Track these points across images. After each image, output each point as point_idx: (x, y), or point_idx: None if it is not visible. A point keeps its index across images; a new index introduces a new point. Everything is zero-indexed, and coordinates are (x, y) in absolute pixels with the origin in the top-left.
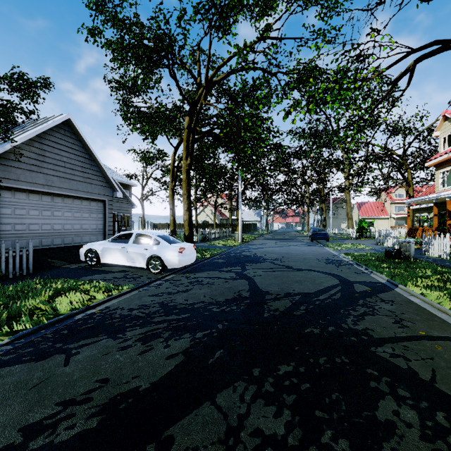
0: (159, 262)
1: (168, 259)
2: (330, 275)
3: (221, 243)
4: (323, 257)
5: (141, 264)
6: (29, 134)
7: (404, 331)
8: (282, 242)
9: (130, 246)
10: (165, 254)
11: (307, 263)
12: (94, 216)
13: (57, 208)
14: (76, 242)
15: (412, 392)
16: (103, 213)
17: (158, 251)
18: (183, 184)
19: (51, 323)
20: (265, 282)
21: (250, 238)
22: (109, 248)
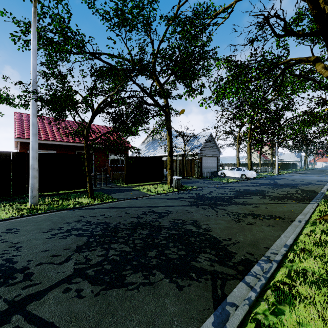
0: (245, 176)
1: (247, 175)
2: (308, 182)
3: (265, 174)
4: (318, 180)
5: (239, 176)
6: (205, 141)
7: (306, 187)
8: (306, 174)
9: (235, 171)
10: (246, 174)
11: (304, 180)
12: (215, 162)
13: (208, 160)
14: (211, 170)
15: (294, 188)
16: (217, 161)
17: (244, 173)
18: (248, 149)
19: (232, 182)
20: (279, 182)
21: (285, 172)
22: (228, 172)
